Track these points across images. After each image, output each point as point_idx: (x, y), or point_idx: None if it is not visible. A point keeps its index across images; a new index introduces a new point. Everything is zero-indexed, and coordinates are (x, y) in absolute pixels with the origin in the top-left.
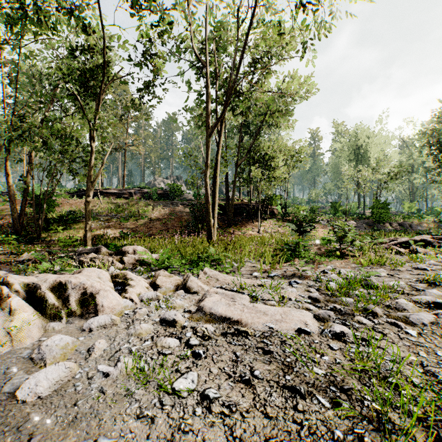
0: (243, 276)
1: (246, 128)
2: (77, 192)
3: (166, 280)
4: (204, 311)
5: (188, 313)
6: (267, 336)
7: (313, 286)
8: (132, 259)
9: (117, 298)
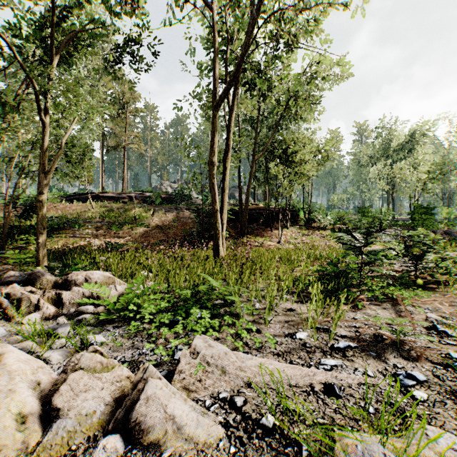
0: (278, 344)
1: (261, 123)
2: (71, 196)
3: (91, 383)
4: None
5: None
6: None
7: None
8: (78, 295)
9: None
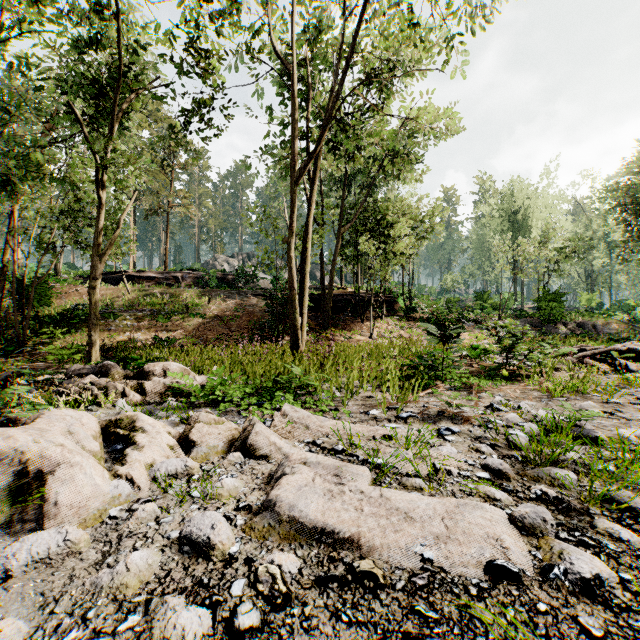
0: (353, 417)
1: (350, 181)
2: None
3: (211, 431)
4: (278, 512)
5: (244, 511)
6: (423, 588)
7: (483, 438)
8: (159, 385)
9: (99, 479)
